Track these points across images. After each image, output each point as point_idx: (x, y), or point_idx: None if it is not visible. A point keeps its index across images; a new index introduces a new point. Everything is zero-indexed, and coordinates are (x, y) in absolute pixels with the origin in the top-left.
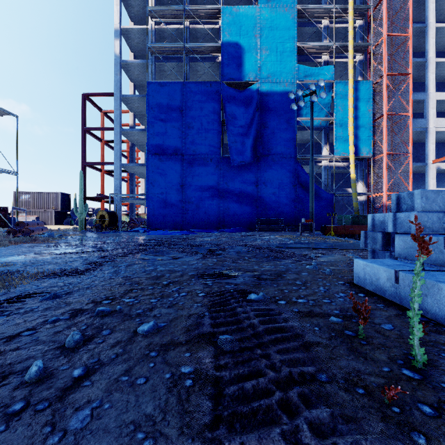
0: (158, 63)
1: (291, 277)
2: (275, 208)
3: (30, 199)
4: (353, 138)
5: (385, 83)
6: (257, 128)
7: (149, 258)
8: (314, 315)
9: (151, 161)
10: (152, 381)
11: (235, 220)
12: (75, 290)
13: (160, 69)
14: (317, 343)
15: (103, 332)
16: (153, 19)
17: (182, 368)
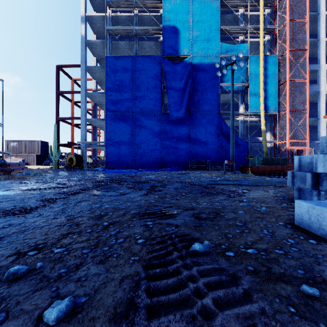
0: (114, 42)
1: (230, 217)
2: (204, 153)
3: (17, 146)
4: (263, 98)
5: (288, 57)
6: (190, 91)
7: (100, 194)
8: (276, 278)
9: (109, 116)
10: None
11: (173, 161)
12: (8, 235)
13: (116, 47)
14: None
15: None
16: (110, 8)
17: None
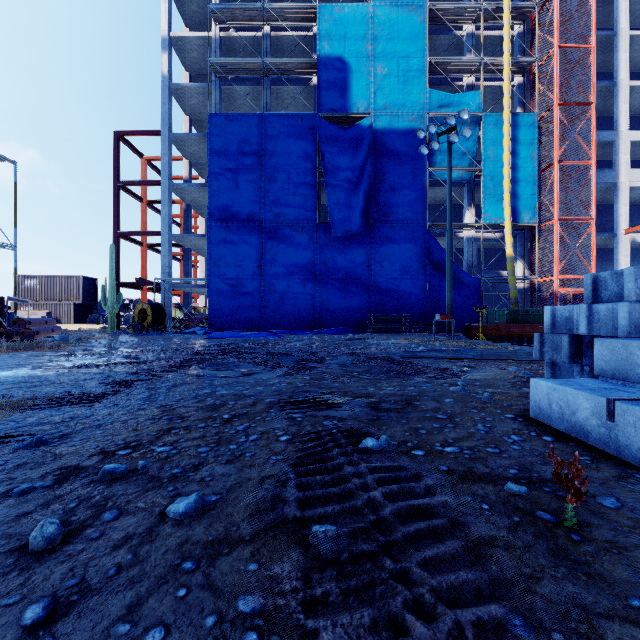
0: (226, 87)
1: (428, 407)
2: (396, 300)
3: (38, 286)
4: (510, 196)
5: (556, 117)
6: (370, 183)
7: (206, 374)
8: (477, 478)
9: (215, 230)
10: (177, 636)
11: (337, 316)
12: (77, 431)
13: (228, 97)
14: (491, 538)
15: (105, 515)
16: (217, 22)
17: (240, 600)
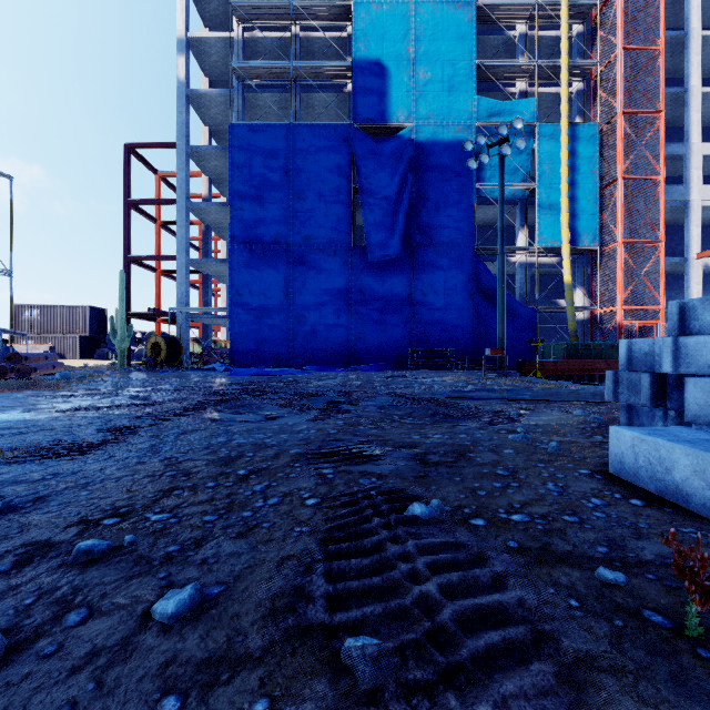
0: (249, 94)
1: (485, 460)
2: (441, 332)
3: (39, 318)
4: (568, 216)
5: (620, 127)
6: (411, 201)
7: (223, 418)
8: (556, 559)
9: (238, 255)
10: None
11: (374, 350)
12: (57, 492)
13: (252, 105)
14: (590, 655)
15: (70, 617)
16: (240, 21)
17: None
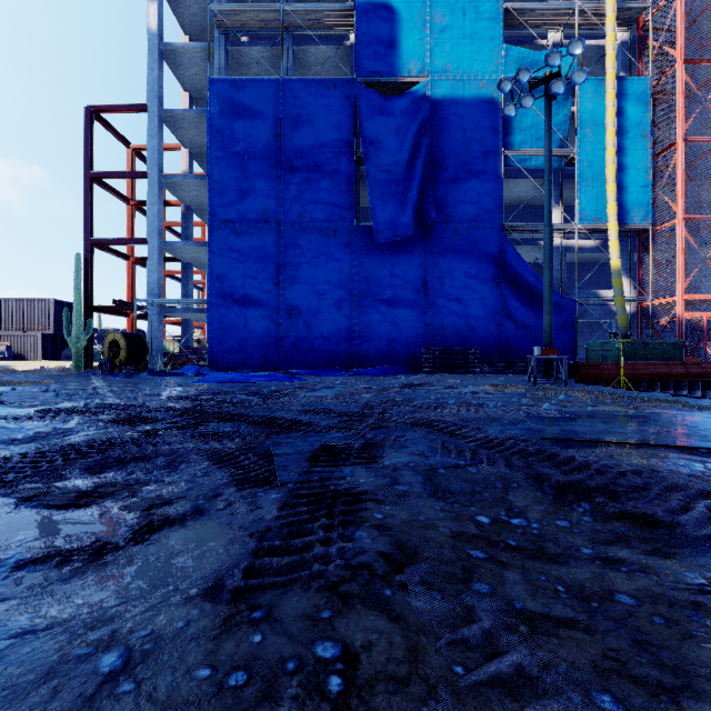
0: (233, 49)
1: None
2: (461, 328)
3: None
4: (616, 188)
5: (681, 79)
6: (426, 171)
7: None
8: None
9: (218, 235)
10: None
11: (382, 350)
12: None
13: (237, 63)
14: None
15: None
16: None
17: None
